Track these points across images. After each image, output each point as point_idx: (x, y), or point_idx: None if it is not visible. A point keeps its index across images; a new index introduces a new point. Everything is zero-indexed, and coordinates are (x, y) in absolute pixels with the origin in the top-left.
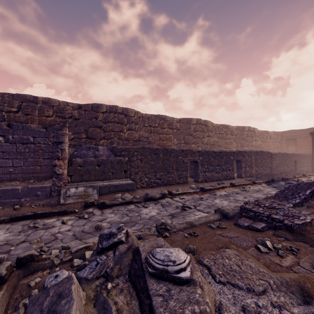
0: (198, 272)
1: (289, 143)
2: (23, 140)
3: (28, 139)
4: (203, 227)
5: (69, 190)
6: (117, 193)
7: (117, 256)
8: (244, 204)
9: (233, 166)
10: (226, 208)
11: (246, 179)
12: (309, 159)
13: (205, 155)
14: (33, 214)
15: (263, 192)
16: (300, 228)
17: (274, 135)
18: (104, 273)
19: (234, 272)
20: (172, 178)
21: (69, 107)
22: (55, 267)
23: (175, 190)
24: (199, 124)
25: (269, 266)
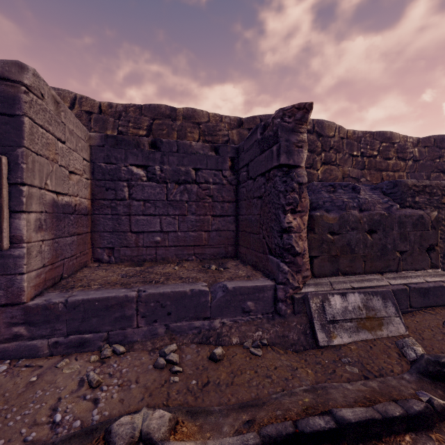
0: None
1: None
2: (178, 175)
3: (187, 172)
4: None
5: (329, 302)
6: (434, 313)
7: None
8: None
9: None
10: None
11: None
12: None
13: None
14: (333, 425)
15: None
16: None
17: None
18: None
19: None
20: None
21: (224, 124)
22: None
23: None
24: None
25: None
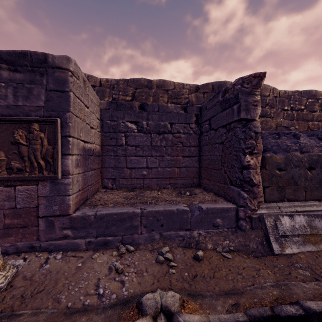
0: None
1: None
2: (159, 128)
3: (164, 125)
4: None
5: (280, 221)
6: None
7: None
8: None
9: None
10: None
11: None
12: None
13: None
14: (302, 312)
15: None
16: None
17: None
18: None
19: None
20: None
21: (185, 90)
22: None
23: None
24: None
25: None
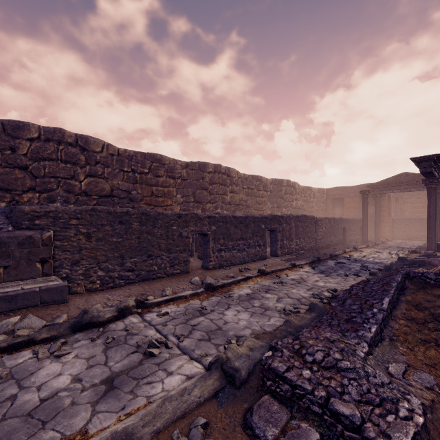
0: None
1: (335, 204)
2: None
3: None
4: None
5: None
6: (11, 315)
7: None
8: (269, 356)
9: (265, 239)
10: (235, 353)
11: (282, 259)
12: (358, 226)
13: (220, 222)
14: None
15: (306, 284)
16: None
17: (318, 193)
18: None
19: None
20: (159, 267)
21: None
22: None
23: (160, 291)
24: (219, 173)
25: None
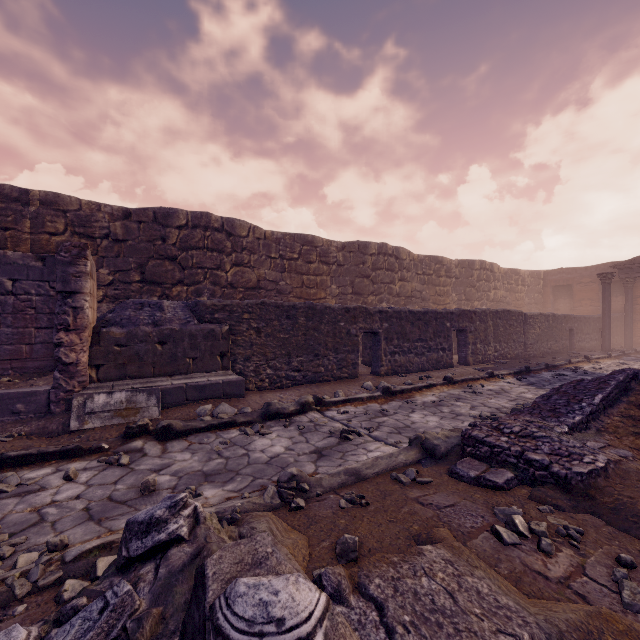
0: (347, 638)
1: (558, 294)
2: None
3: None
4: (383, 482)
5: (93, 399)
6: (202, 403)
7: (163, 579)
8: (469, 429)
9: (450, 341)
10: (433, 436)
11: (475, 368)
12: (596, 326)
13: (394, 319)
14: None
15: (509, 395)
16: (585, 483)
17: (531, 278)
18: (119, 631)
19: (439, 615)
20: (326, 368)
21: (103, 215)
22: (17, 604)
23: (331, 394)
24: (384, 255)
25: (520, 579)
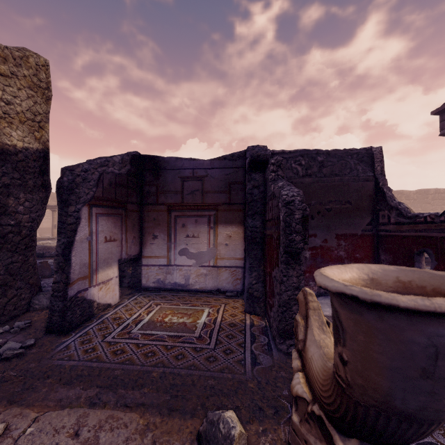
0: None
1: None
2: None
3: None
4: None
5: None
6: None
7: None
8: None
9: None
10: None
11: None
12: None
13: None
14: None
15: None
16: None
17: None
18: None
19: None
20: None
21: None
22: None
23: None
24: (438, 194)
25: None
